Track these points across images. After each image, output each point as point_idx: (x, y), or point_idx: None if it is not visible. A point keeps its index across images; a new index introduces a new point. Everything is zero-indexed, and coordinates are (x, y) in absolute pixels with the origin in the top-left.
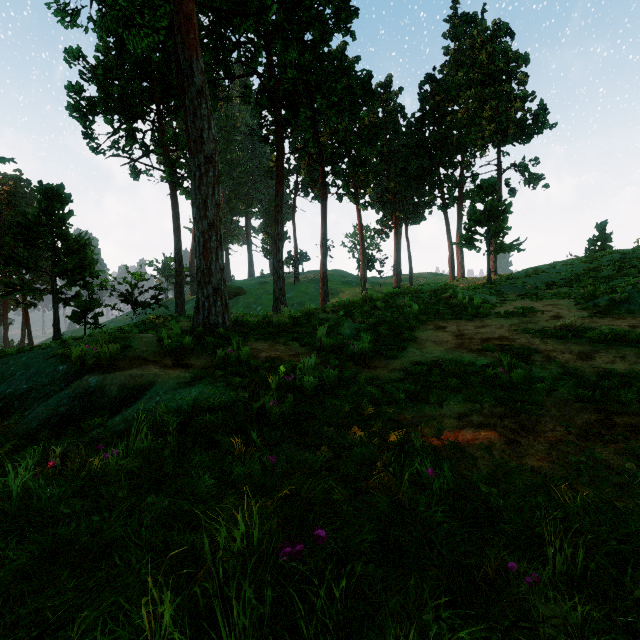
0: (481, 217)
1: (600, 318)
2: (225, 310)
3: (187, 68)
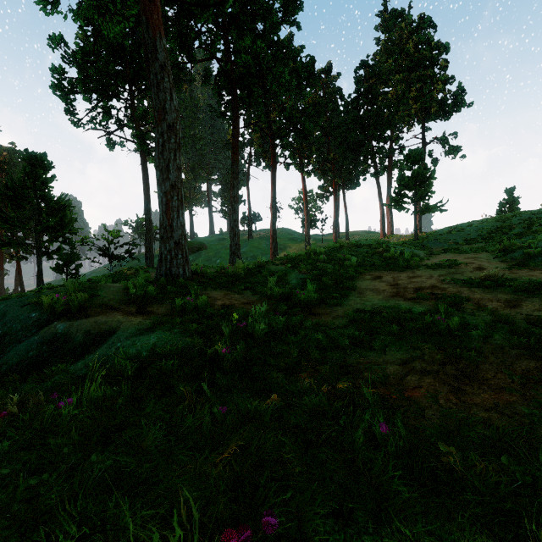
0: (409, 182)
1: (518, 269)
2: (185, 262)
3: (151, 46)
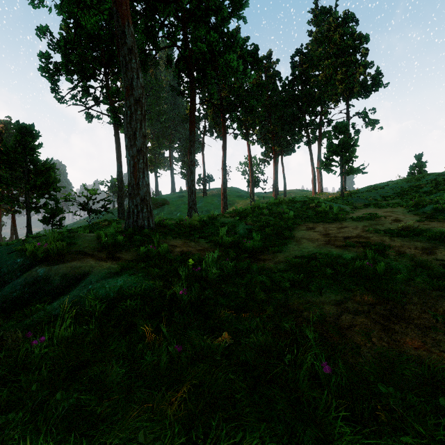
0: (336, 149)
1: (430, 221)
2: (150, 215)
3: (121, 32)
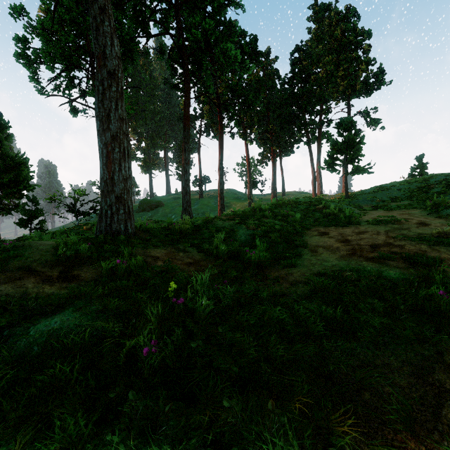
0: (341, 147)
1: None
2: (128, 218)
3: None
